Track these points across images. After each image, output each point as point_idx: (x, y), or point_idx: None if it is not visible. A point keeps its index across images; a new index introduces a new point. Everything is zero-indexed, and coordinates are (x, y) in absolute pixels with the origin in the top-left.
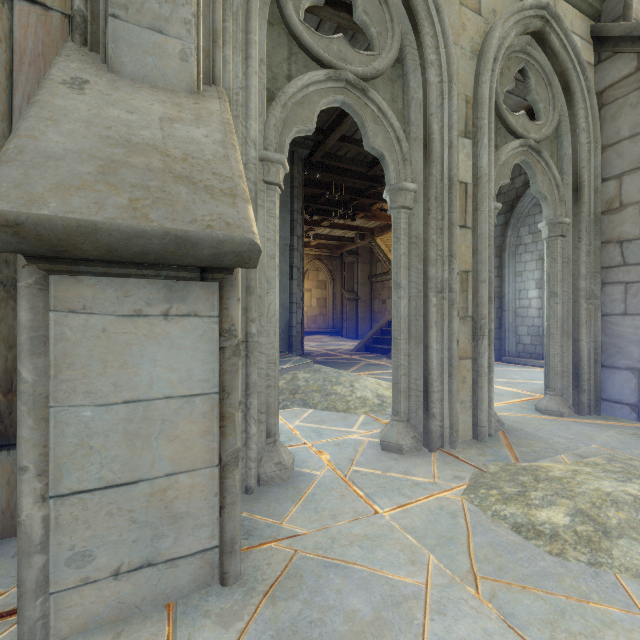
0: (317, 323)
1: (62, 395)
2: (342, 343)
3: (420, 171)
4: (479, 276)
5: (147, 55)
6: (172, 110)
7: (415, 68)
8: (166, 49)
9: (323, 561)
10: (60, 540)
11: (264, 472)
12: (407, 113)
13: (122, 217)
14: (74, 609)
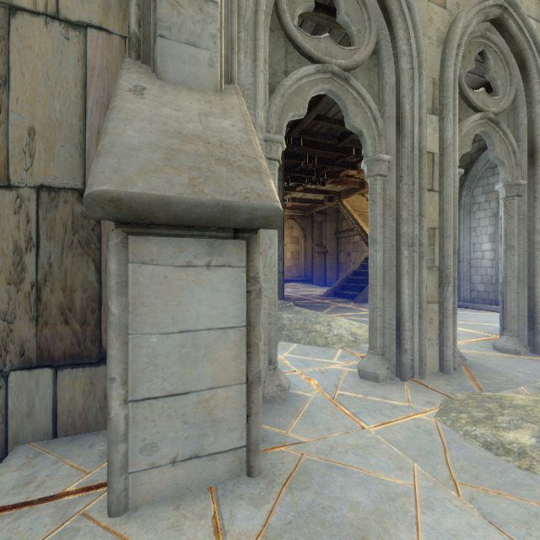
0: (291, 272)
1: (137, 325)
2: (313, 289)
3: (393, 144)
4: (445, 232)
5: (185, 64)
6: (205, 106)
7: (389, 58)
8: (198, 58)
9: (325, 463)
10: (136, 433)
11: (268, 392)
12: (382, 96)
13: (186, 192)
14: (145, 486)
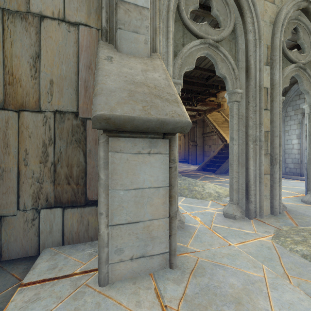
0: None
1: (113, 185)
2: (189, 166)
3: (243, 83)
4: (274, 133)
5: (132, 43)
6: (144, 66)
7: (241, 34)
8: (139, 40)
9: (212, 263)
10: (112, 243)
11: None
12: (237, 56)
13: (142, 114)
14: (117, 271)
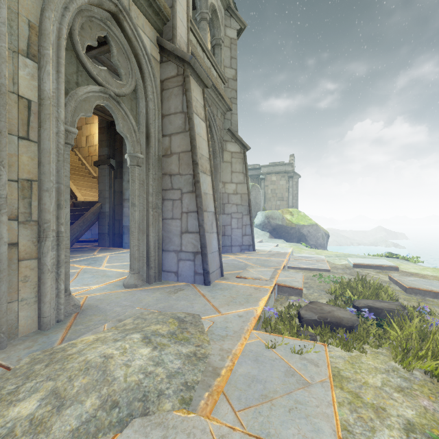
0: None
1: None
2: None
3: None
4: (43, 185)
5: None
6: None
7: None
8: None
9: None
10: None
11: None
12: None
13: None
14: None
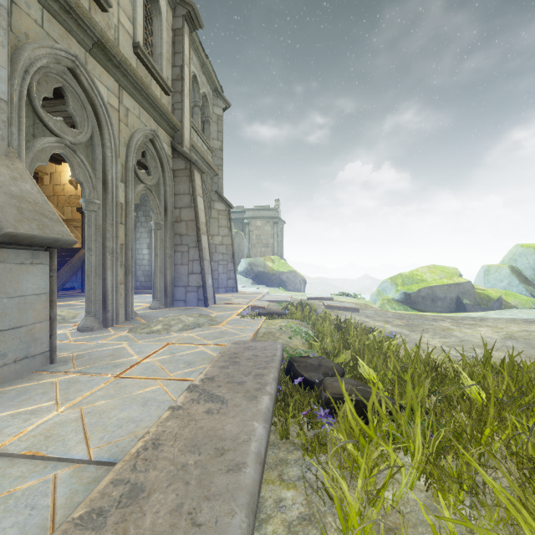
0: None
1: None
2: None
3: (101, 194)
4: (128, 247)
5: None
6: (10, 171)
7: (99, 144)
8: None
9: (87, 352)
10: None
11: None
12: (94, 164)
13: (41, 233)
14: (1, 375)
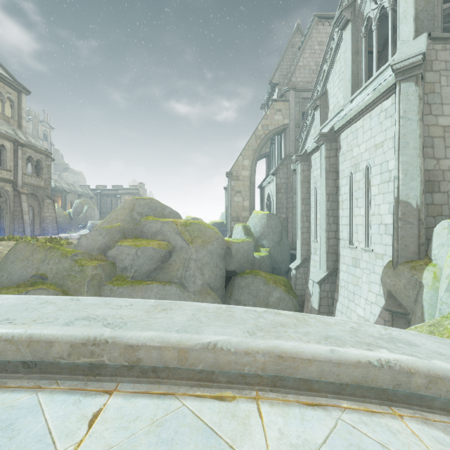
0: None
1: None
2: None
3: None
4: None
5: None
6: None
7: None
8: None
9: None
10: None
11: None
12: None
13: None
14: None
